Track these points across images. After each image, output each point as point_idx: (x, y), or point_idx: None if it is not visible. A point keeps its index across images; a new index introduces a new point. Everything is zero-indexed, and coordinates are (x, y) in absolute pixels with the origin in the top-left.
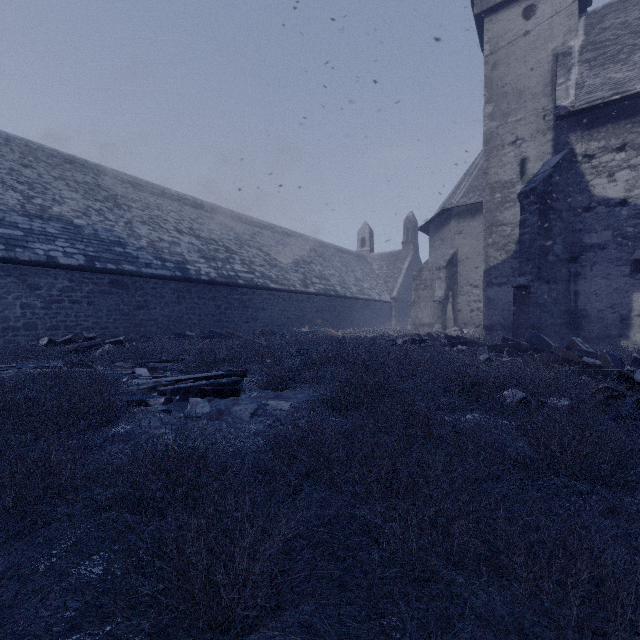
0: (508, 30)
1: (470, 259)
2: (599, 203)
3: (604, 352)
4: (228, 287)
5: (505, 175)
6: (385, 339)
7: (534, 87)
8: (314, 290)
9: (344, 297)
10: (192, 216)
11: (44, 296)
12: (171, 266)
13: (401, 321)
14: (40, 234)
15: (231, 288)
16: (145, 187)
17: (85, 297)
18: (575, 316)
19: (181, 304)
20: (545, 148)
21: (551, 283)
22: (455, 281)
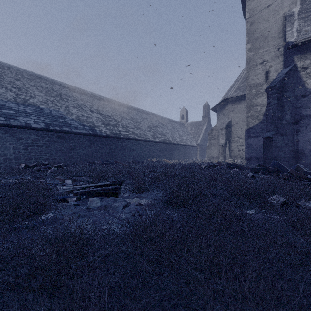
0: (259, 5)
1: (238, 124)
2: (310, 92)
3: None
4: (115, 139)
5: (257, 80)
6: (194, 165)
7: (273, 33)
8: (158, 140)
9: (173, 144)
10: (98, 104)
11: (24, 143)
12: (87, 128)
13: (202, 156)
14: (23, 112)
15: (117, 139)
16: (75, 90)
17: (44, 144)
18: (297, 153)
19: (92, 147)
20: (279, 65)
21: (284, 135)
22: (230, 135)
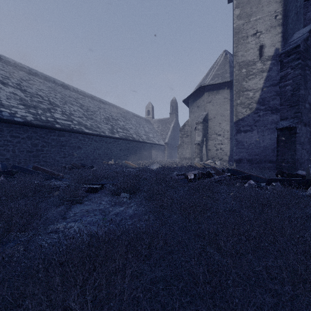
0: None
1: (216, 118)
2: None
3: None
4: (45, 129)
5: (249, 56)
6: (170, 170)
7: None
8: (118, 136)
9: (138, 141)
10: (24, 78)
11: None
12: None
13: (170, 156)
14: None
15: (48, 130)
16: None
17: None
18: None
19: None
20: (276, 38)
21: (307, 126)
22: (207, 131)
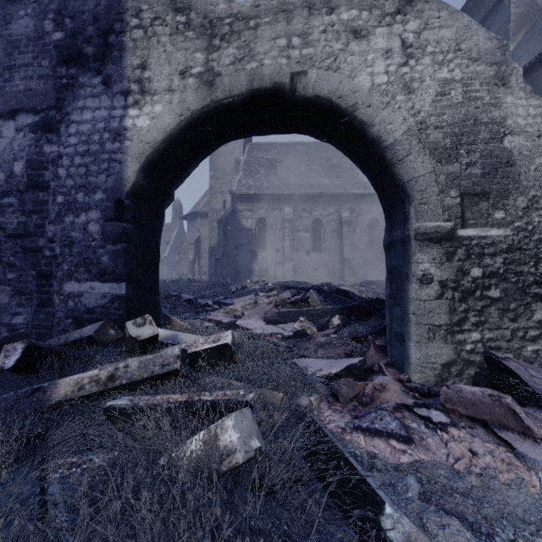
0: None
1: (207, 240)
2: (244, 229)
3: (224, 281)
4: None
5: (218, 206)
6: None
7: (229, 171)
8: None
9: None
10: None
11: None
12: None
13: (171, 272)
14: None
15: None
16: None
17: None
18: (237, 270)
19: None
20: None
21: (228, 258)
22: (200, 251)
